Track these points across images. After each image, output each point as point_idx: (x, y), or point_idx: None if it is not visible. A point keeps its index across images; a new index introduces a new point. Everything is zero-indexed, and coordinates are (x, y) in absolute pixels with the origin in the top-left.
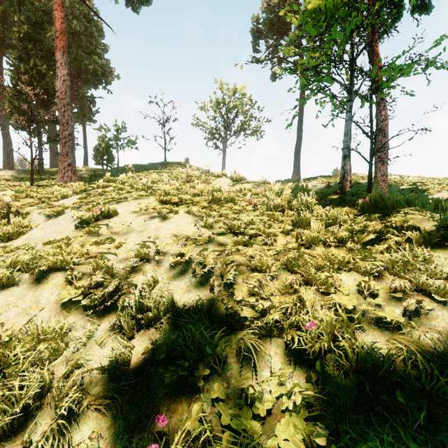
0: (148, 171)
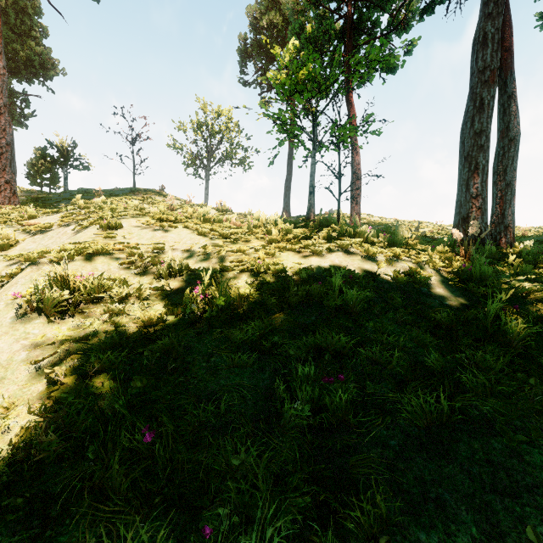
0: (119, 197)
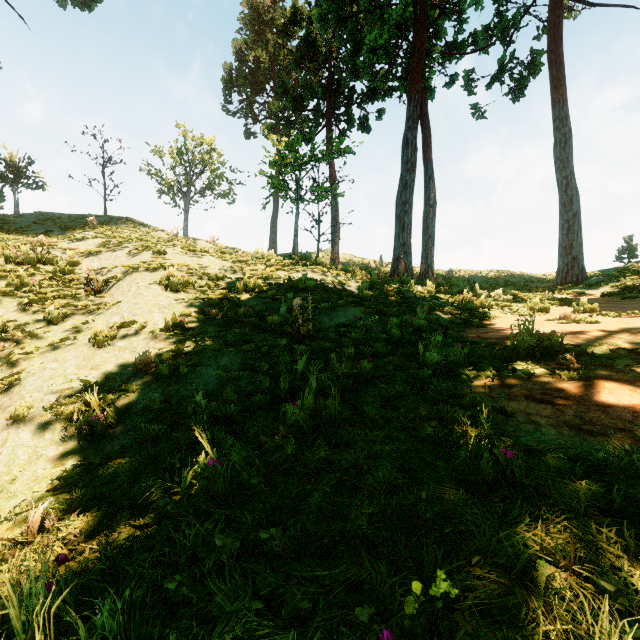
0: (109, 227)
